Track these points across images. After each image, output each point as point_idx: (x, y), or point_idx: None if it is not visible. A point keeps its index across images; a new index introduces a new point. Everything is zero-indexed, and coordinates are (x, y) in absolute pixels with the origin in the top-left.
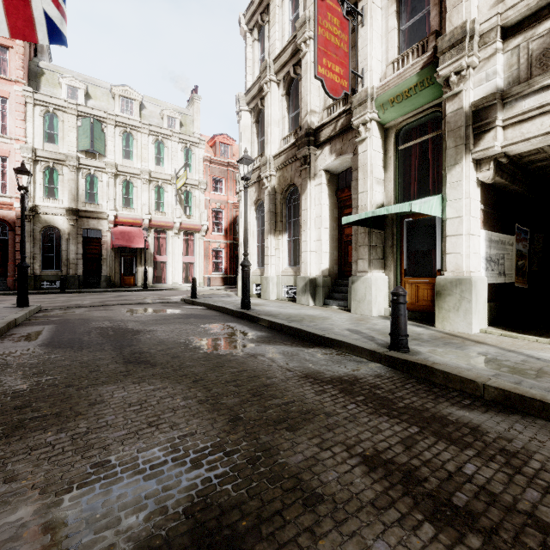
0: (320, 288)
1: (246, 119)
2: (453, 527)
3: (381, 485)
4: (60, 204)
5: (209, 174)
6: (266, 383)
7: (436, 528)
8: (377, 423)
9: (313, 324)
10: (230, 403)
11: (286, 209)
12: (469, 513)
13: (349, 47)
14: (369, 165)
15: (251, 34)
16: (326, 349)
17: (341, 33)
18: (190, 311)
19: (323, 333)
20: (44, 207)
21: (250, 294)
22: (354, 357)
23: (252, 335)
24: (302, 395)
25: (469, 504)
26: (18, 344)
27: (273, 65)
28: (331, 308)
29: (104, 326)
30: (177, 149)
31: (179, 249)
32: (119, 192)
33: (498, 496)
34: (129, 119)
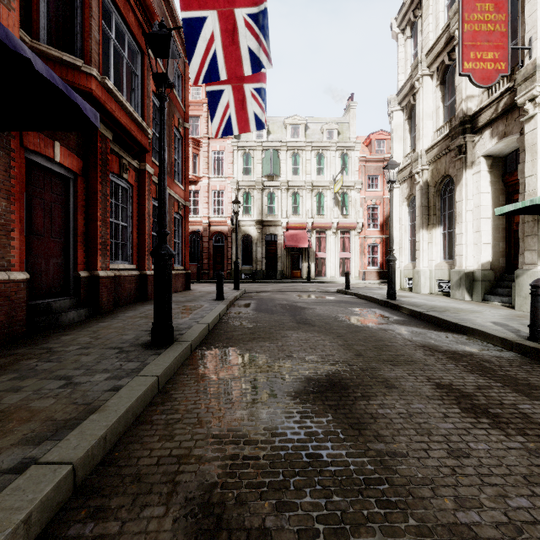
0: (478, 282)
1: (397, 118)
2: (475, 414)
3: (440, 394)
4: (252, 218)
5: (364, 173)
6: (387, 344)
7: (462, 412)
8: (465, 375)
9: (454, 315)
10: (358, 348)
11: (440, 201)
12: (495, 415)
13: (508, 25)
14: (539, 144)
15: (403, 34)
16: (457, 334)
17: (496, 15)
18: (342, 298)
19: (458, 322)
20: (243, 221)
21: (402, 287)
22: (485, 343)
23: (389, 318)
24: (412, 354)
25: (500, 413)
26: (241, 308)
27: (425, 60)
28: (490, 304)
29: (283, 303)
30: (334, 157)
31: (336, 246)
32: (290, 203)
33: (532, 418)
34: (296, 142)
